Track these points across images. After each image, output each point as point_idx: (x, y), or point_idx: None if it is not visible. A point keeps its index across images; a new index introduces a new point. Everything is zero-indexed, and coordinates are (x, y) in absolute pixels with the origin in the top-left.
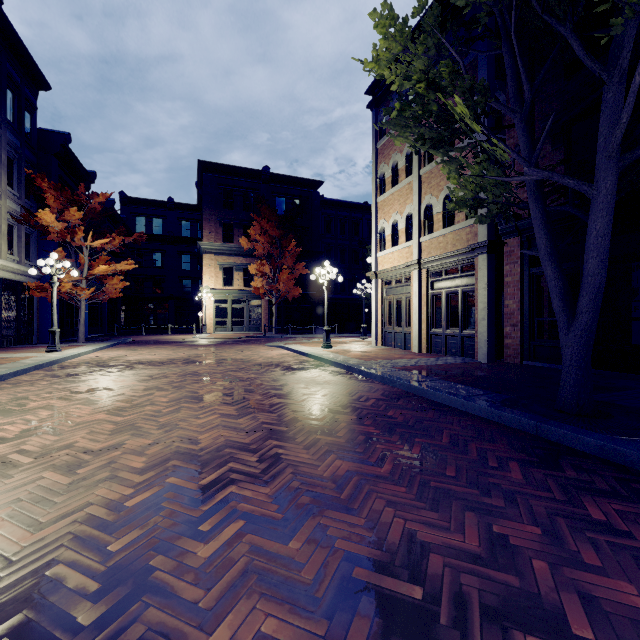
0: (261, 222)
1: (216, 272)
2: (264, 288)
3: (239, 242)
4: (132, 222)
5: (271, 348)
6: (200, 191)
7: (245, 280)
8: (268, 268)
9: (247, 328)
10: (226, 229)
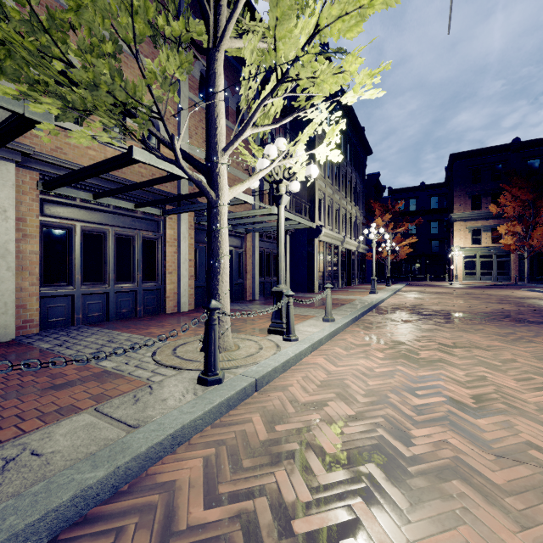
0: (511, 191)
1: (465, 234)
2: (514, 245)
3: (486, 208)
4: None
5: (526, 291)
6: (448, 173)
7: (493, 238)
8: (519, 228)
9: (495, 278)
10: (474, 200)
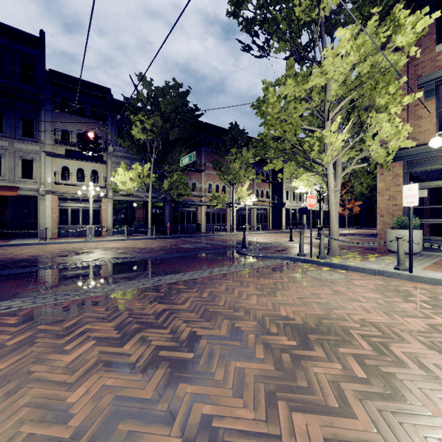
0: None
1: None
2: None
3: None
4: None
5: None
6: None
7: None
8: None
9: None
10: None
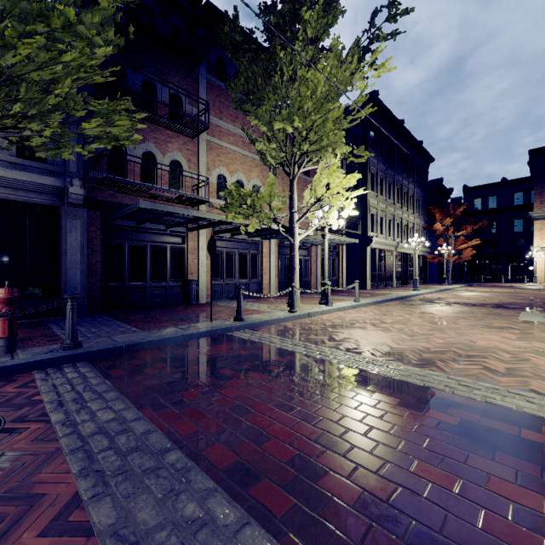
0: None
1: None
2: None
3: None
4: (471, 204)
5: None
6: (531, 168)
7: None
8: None
9: None
10: None
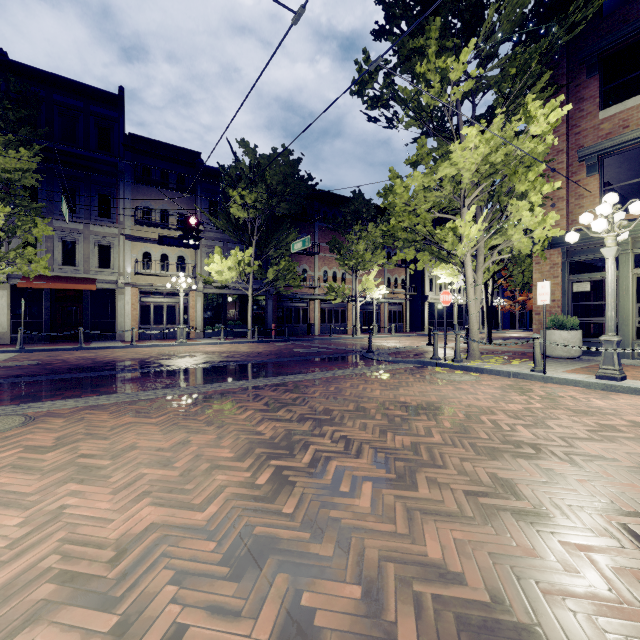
0: None
1: None
2: None
3: None
4: None
5: None
6: None
7: None
8: None
9: None
10: None
